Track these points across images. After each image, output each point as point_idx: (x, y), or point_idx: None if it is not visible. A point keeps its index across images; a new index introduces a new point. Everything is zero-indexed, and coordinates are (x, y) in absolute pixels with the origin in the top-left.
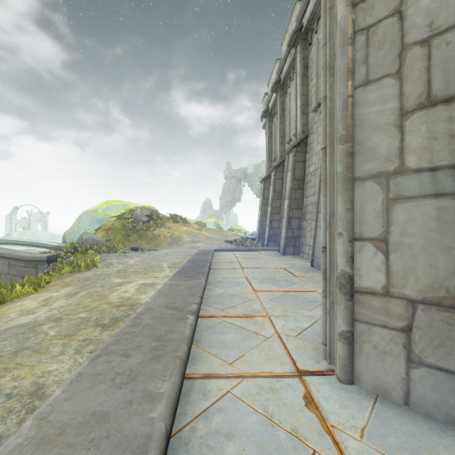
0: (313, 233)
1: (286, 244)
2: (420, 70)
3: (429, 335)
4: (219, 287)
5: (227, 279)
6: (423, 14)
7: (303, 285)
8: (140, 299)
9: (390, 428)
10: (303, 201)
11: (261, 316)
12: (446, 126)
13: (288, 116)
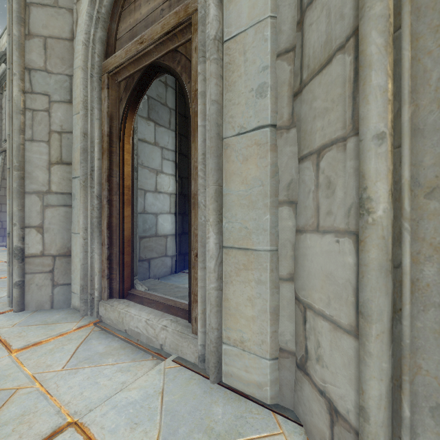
0: None
1: None
2: (58, 145)
3: (61, 270)
4: None
5: None
6: (59, 119)
7: None
8: None
9: (35, 318)
10: None
11: None
12: (68, 175)
13: None
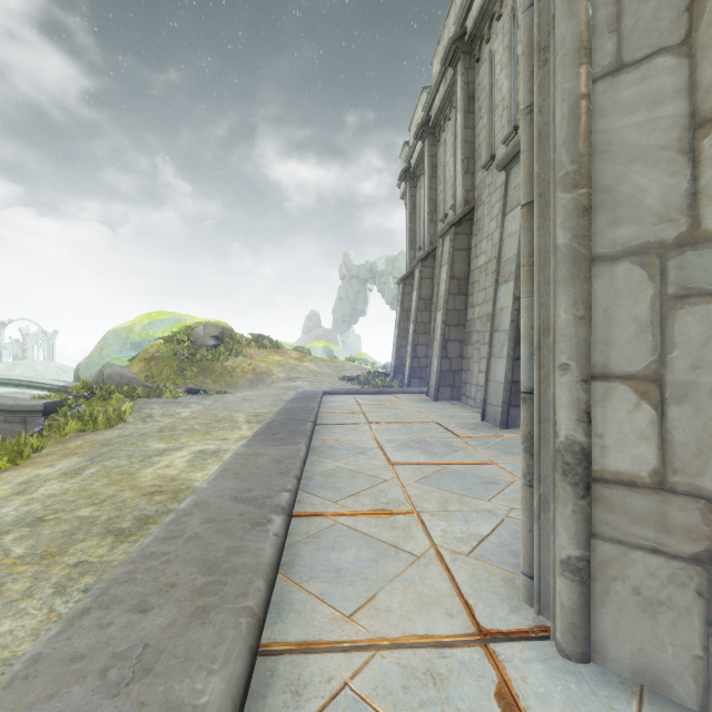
0: (483, 365)
1: (439, 383)
2: None
3: None
4: (330, 457)
5: (345, 442)
6: None
7: (473, 452)
8: (193, 480)
9: None
10: (466, 313)
11: (405, 513)
12: None
13: (442, 178)
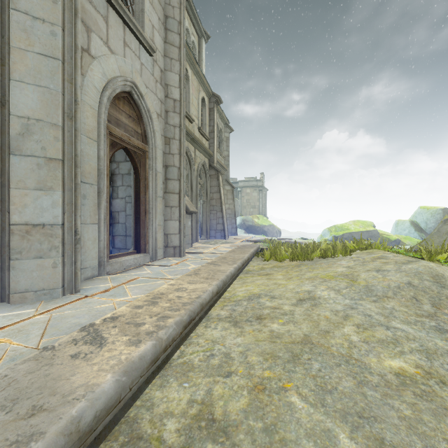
0: None
1: None
2: None
3: None
4: None
5: None
6: None
7: None
8: None
9: (97, 284)
10: None
11: None
12: None
13: None
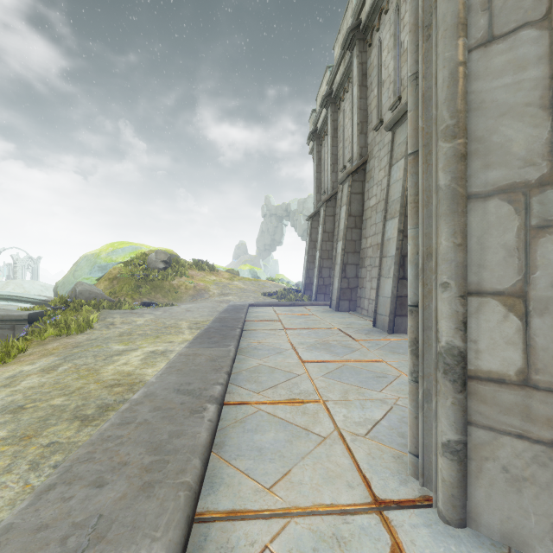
0: (374, 283)
1: (339, 298)
2: None
3: None
4: (254, 357)
5: (265, 344)
6: None
7: (366, 352)
8: (145, 375)
9: None
10: (361, 243)
11: (314, 402)
12: None
13: (341, 138)
